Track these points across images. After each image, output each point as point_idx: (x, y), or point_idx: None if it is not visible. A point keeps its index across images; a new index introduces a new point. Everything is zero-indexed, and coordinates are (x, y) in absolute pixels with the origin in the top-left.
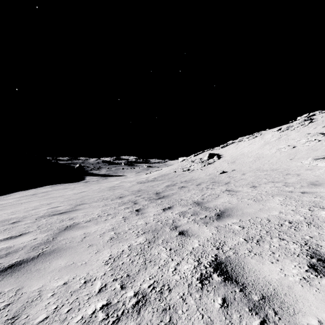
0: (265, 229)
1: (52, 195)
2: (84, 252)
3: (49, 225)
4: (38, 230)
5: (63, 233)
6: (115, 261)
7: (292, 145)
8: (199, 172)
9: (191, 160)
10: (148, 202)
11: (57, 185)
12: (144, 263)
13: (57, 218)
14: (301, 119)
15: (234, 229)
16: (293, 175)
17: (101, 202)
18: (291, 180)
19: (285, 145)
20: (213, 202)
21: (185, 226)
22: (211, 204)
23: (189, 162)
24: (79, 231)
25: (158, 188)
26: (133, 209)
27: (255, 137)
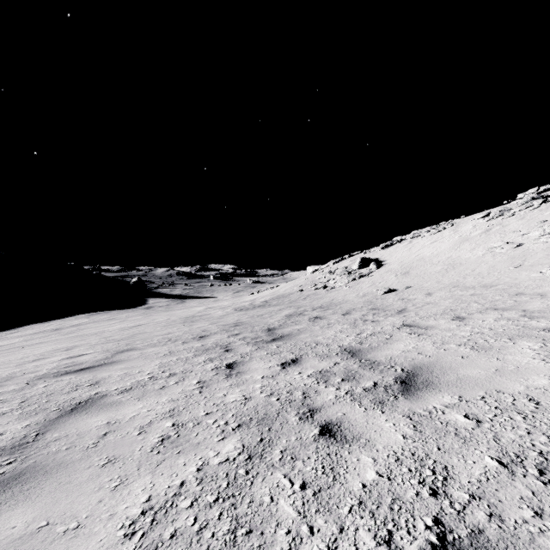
0: (540, 430)
1: (85, 332)
2: (88, 484)
3: (44, 399)
4: (17, 411)
5: (64, 420)
6: (155, 525)
7: (514, 243)
8: (344, 291)
9: (330, 271)
10: (252, 347)
11: (99, 313)
12: (233, 538)
13: (70, 380)
14: (525, 197)
15: (456, 426)
16: (532, 296)
17: (164, 346)
18: (534, 306)
19: (500, 243)
20: (384, 351)
21: (332, 410)
22: (380, 355)
23: (326, 273)
24: (99, 417)
25: (271, 319)
26: (221, 364)
27: (442, 229)
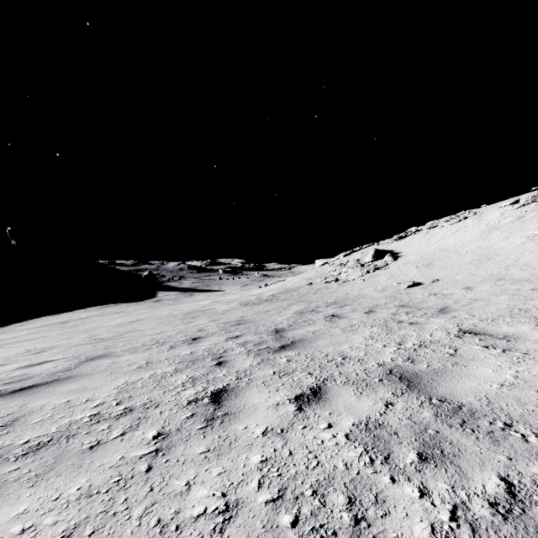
0: None
1: (84, 326)
2: None
3: None
4: None
5: None
6: None
7: None
8: (359, 284)
9: (340, 263)
10: (254, 360)
11: (108, 306)
12: None
13: None
14: None
15: None
16: None
17: (145, 353)
18: None
19: None
20: (462, 381)
21: None
22: (463, 391)
23: (337, 266)
24: None
25: (279, 316)
26: (205, 392)
27: (463, 219)
